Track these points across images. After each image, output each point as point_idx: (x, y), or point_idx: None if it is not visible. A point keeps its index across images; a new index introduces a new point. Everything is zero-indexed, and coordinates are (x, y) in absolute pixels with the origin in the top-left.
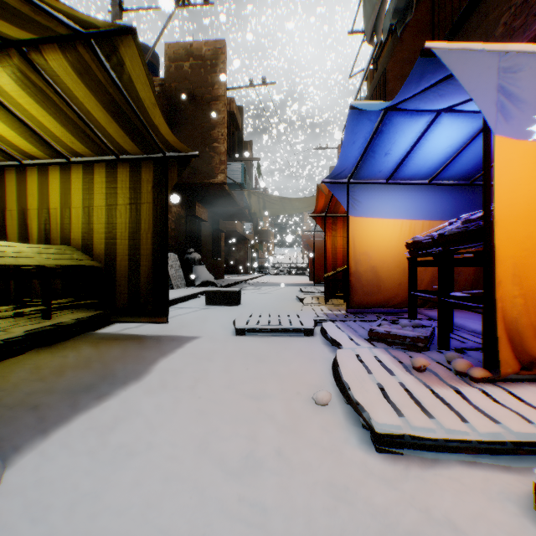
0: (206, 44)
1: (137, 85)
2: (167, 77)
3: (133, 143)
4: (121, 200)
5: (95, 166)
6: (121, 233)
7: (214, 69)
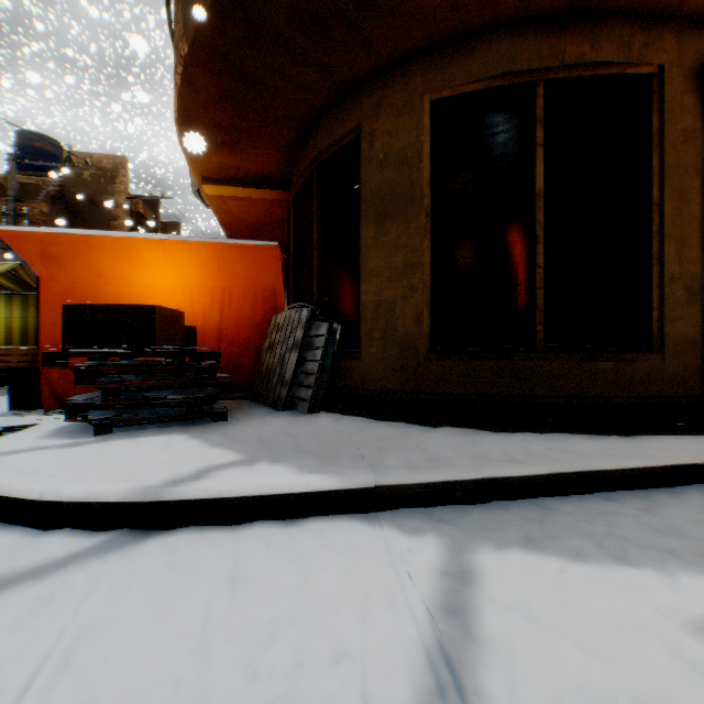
0: (107, 157)
1: (26, 276)
2: (68, 181)
3: (25, 290)
4: (17, 315)
5: (0, 295)
6: (17, 332)
7: (116, 180)
